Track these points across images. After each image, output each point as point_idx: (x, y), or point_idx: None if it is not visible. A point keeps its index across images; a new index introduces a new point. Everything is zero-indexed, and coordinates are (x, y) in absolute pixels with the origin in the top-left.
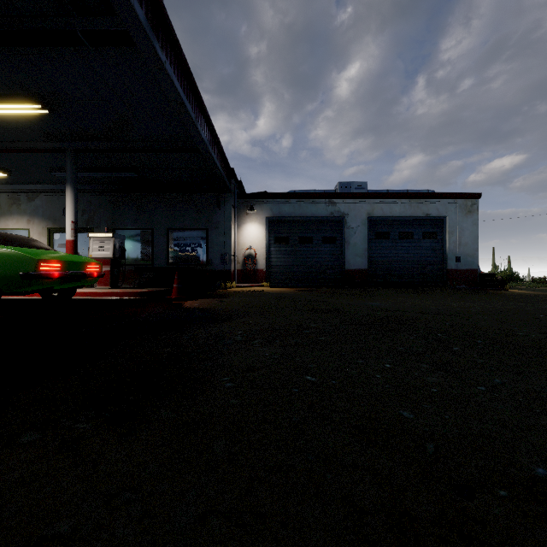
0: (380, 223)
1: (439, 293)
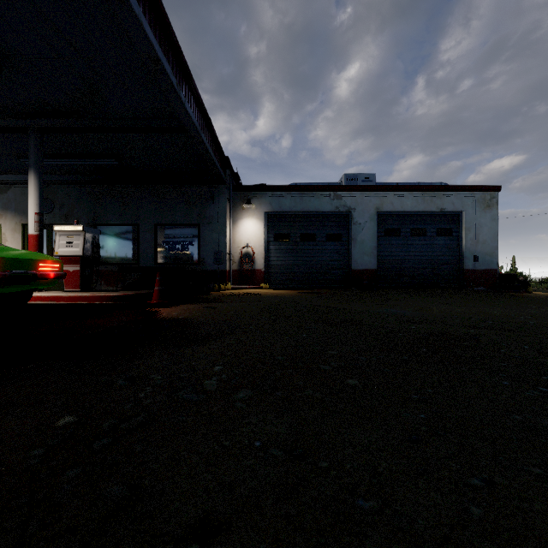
0: (390, 219)
1: (459, 296)
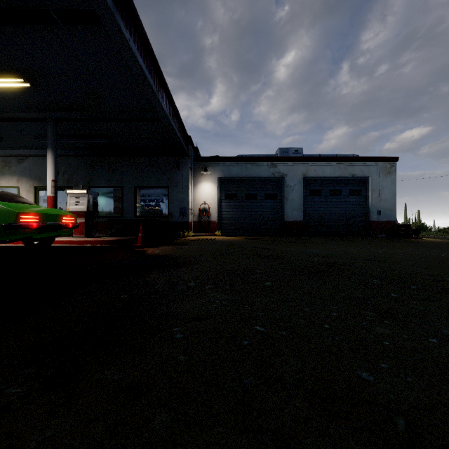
0: (314, 182)
1: (364, 241)
